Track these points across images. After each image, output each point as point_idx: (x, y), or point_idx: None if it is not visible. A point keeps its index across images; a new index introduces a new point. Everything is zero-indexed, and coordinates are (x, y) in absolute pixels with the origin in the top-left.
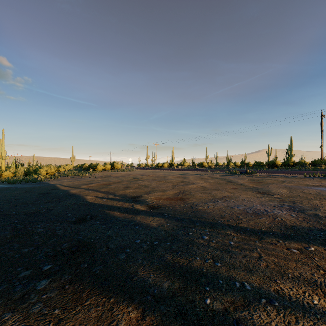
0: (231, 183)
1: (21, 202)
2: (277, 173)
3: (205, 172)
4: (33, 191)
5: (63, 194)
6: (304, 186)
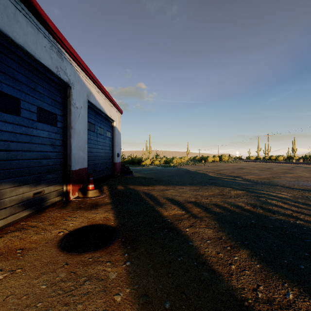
0: None
1: (181, 173)
2: None
3: None
4: (180, 170)
5: (195, 172)
6: None
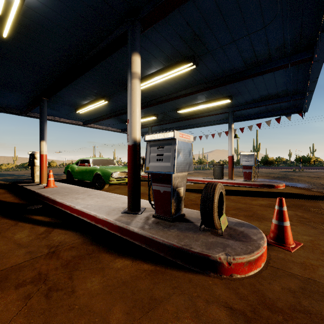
0: None
1: None
2: None
3: None
4: None
5: (6, 174)
6: None
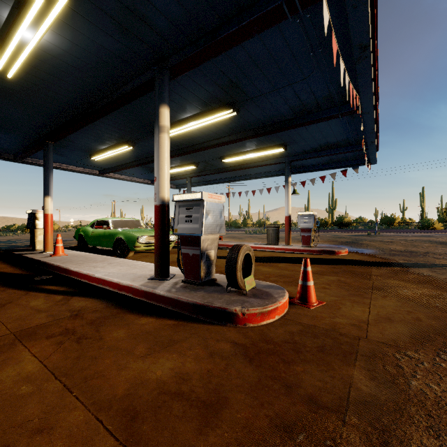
0: None
1: None
2: None
3: None
4: None
5: None
6: None
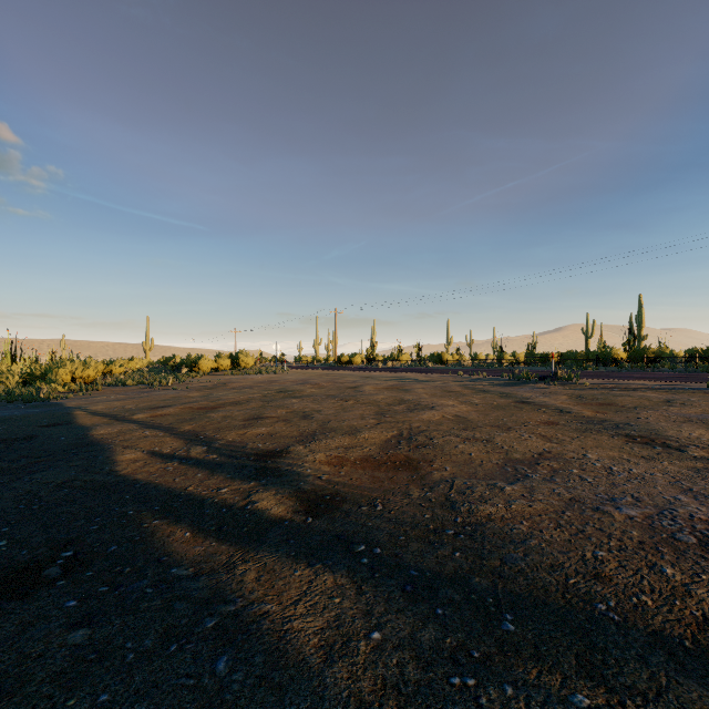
0: (530, 405)
1: None
2: (633, 380)
3: (452, 377)
4: None
5: (67, 441)
6: None
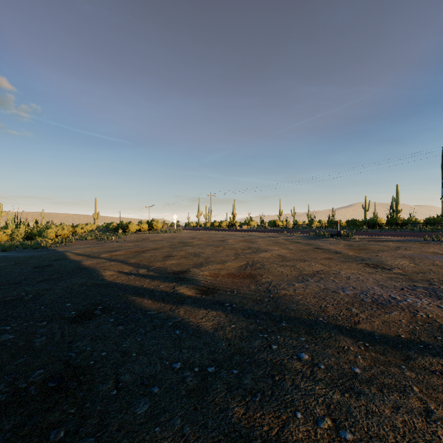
0: (321, 250)
1: (1, 282)
2: (384, 236)
3: (280, 235)
4: (27, 263)
5: (71, 267)
6: (431, 254)
